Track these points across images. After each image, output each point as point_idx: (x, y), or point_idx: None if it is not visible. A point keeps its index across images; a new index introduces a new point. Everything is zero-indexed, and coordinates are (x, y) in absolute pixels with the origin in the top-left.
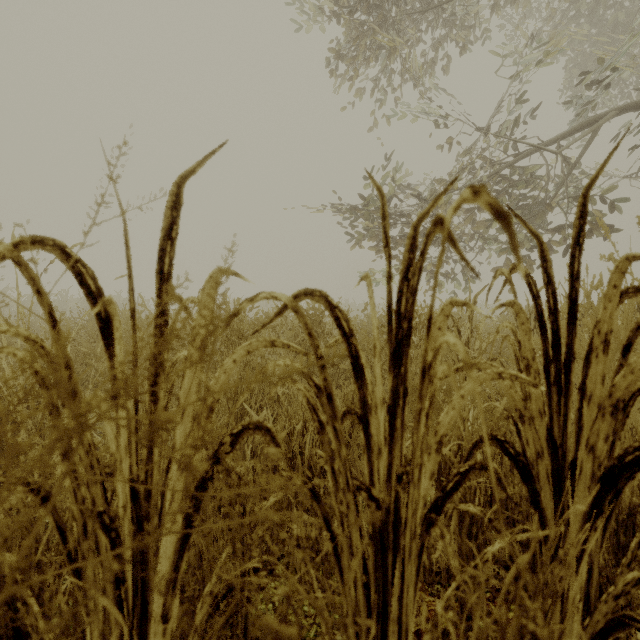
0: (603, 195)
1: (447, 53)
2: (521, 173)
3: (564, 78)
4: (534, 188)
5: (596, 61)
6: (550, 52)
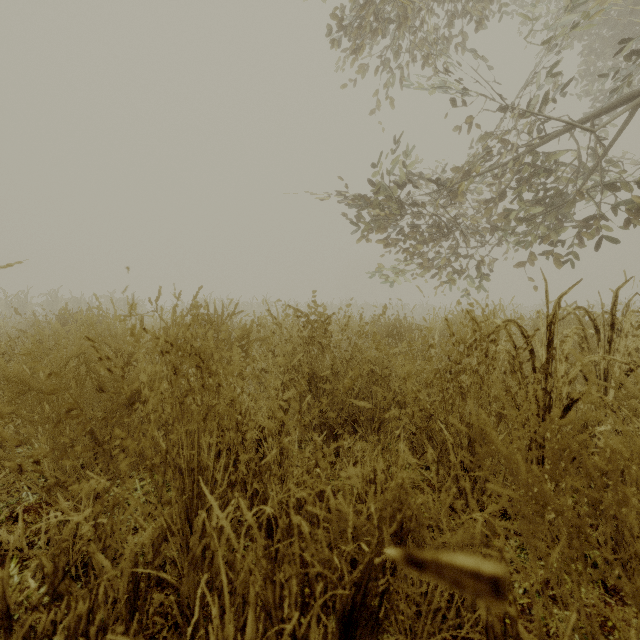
0: (638, 183)
1: (460, 31)
2: (544, 160)
3: (580, 64)
4: (558, 177)
5: (616, 45)
6: (587, 16)
